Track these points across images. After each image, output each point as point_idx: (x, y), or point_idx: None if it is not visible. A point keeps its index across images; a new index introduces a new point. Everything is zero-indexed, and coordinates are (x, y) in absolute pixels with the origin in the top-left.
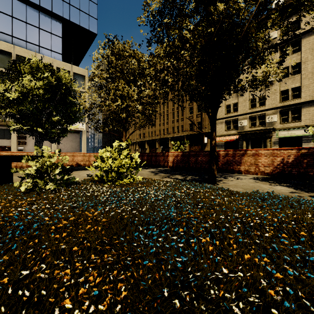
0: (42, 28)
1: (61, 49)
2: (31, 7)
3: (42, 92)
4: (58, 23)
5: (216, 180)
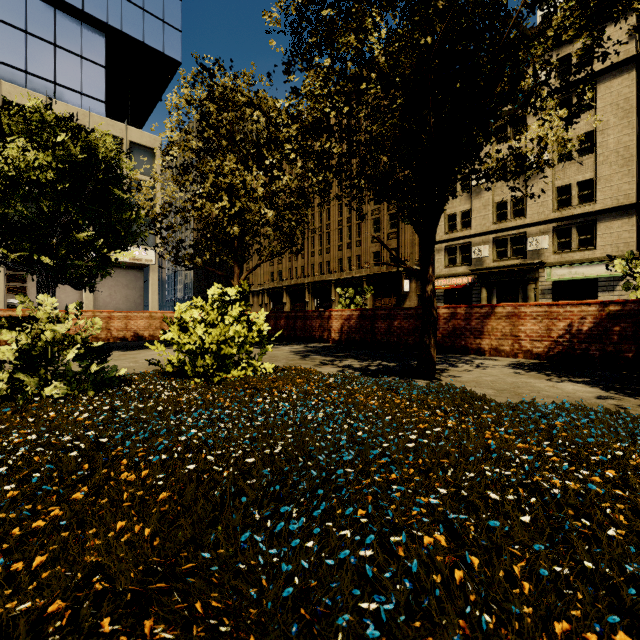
0: (63, 45)
1: (103, 91)
2: None
3: (54, 178)
4: (97, 37)
5: (434, 370)
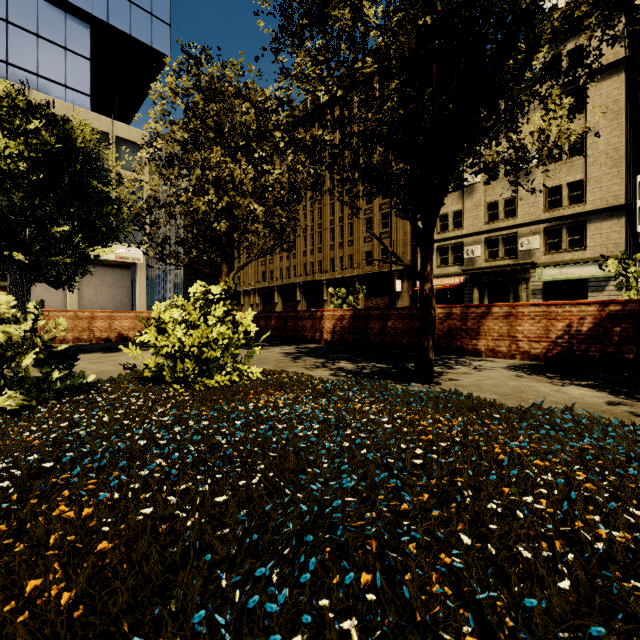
0: (46, 35)
1: (88, 84)
2: None
3: (28, 169)
4: (82, 28)
5: (433, 374)
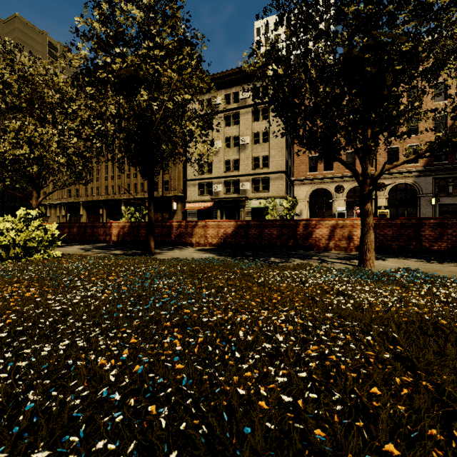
0: None
1: None
2: None
3: None
4: None
5: (153, 252)
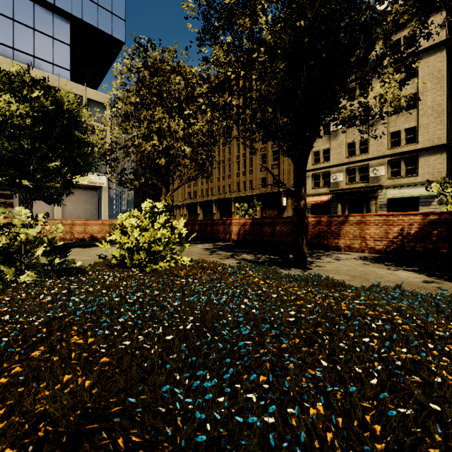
0: (39, 29)
1: (68, 62)
2: None
3: (31, 123)
4: (64, 23)
5: (306, 262)
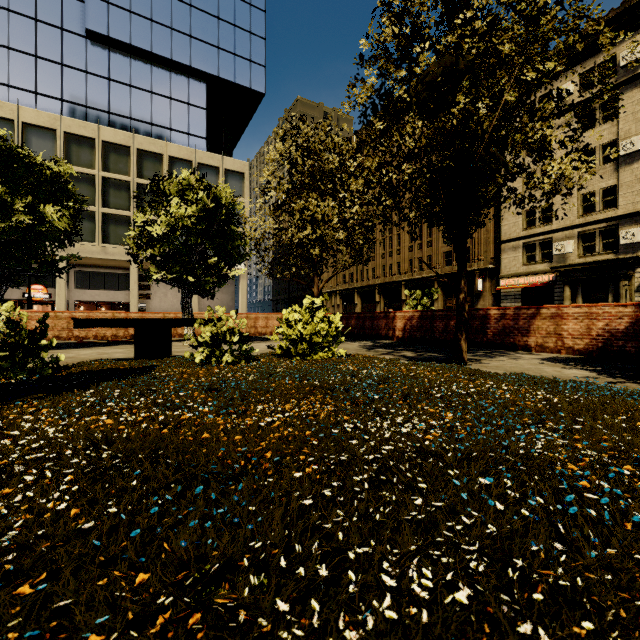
0: (176, 97)
1: (204, 129)
2: (158, 64)
3: (193, 221)
4: (200, 85)
5: (466, 358)
